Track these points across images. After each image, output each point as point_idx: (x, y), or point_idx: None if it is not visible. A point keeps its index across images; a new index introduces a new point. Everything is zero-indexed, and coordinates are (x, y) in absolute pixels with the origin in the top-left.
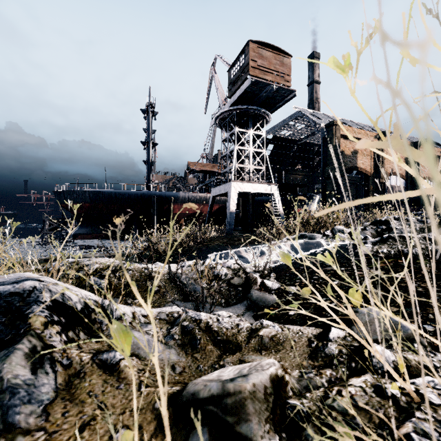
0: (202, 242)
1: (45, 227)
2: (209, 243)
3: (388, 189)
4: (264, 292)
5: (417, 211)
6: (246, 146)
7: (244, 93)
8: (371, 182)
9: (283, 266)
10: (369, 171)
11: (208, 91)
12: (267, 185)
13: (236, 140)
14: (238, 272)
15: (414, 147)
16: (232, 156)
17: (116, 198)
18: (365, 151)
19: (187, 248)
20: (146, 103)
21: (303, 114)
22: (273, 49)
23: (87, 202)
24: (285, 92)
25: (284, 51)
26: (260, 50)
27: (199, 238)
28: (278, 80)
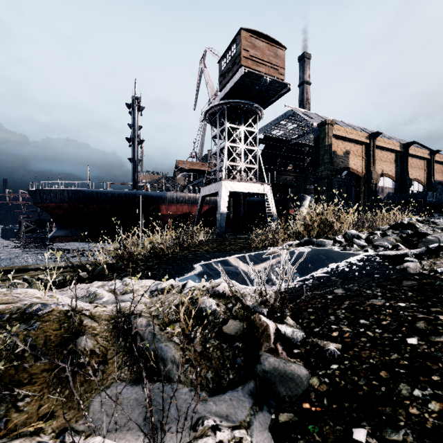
0: (189, 247)
1: (21, 229)
2: (197, 249)
3: (379, 191)
4: (284, 357)
5: (408, 212)
6: (237, 143)
7: (236, 85)
8: (363, 183)
9: (298, 291)
10: (361, 172)
11: (197, 86)
12: (259, 185)
13: (226, 137)
14: (234, 306)
15: (403, 148)
16: (223, 153)
17: (98, 198)
18: (357, 152)
19: (170, 255)
20: (131, 97)
21: (295, 113)
22: (266, 40)
23: (66, 202)
24: (279, 86)
25: (278, 42)
26: (253, 40)
27: (186, 243)
28: (272, 73)
